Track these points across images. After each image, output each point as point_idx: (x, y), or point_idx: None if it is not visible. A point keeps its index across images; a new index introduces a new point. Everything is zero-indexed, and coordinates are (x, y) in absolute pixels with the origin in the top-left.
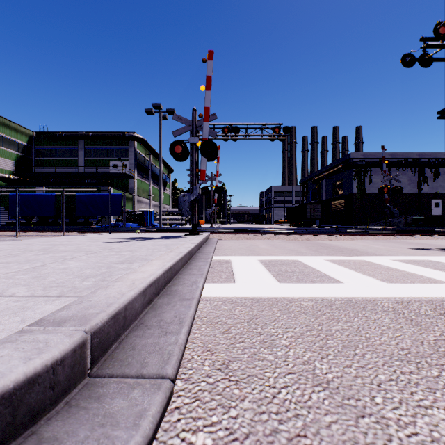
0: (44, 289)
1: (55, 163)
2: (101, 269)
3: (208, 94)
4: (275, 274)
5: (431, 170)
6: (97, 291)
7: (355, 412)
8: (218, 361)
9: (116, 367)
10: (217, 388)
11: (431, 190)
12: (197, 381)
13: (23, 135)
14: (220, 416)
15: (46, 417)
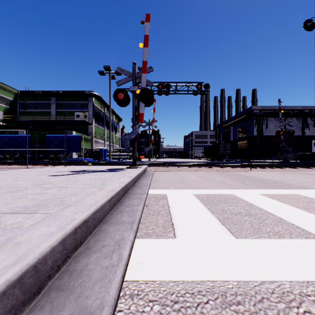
0: None
1: (34, 113)
2: None
3: (146, 50)
4: (222, 219)
5: (311, 119)
6: None
7: None
8: None
9: None
10: None
11: (311, 134)
12: None
13: (11, 93)
14: None
15: None
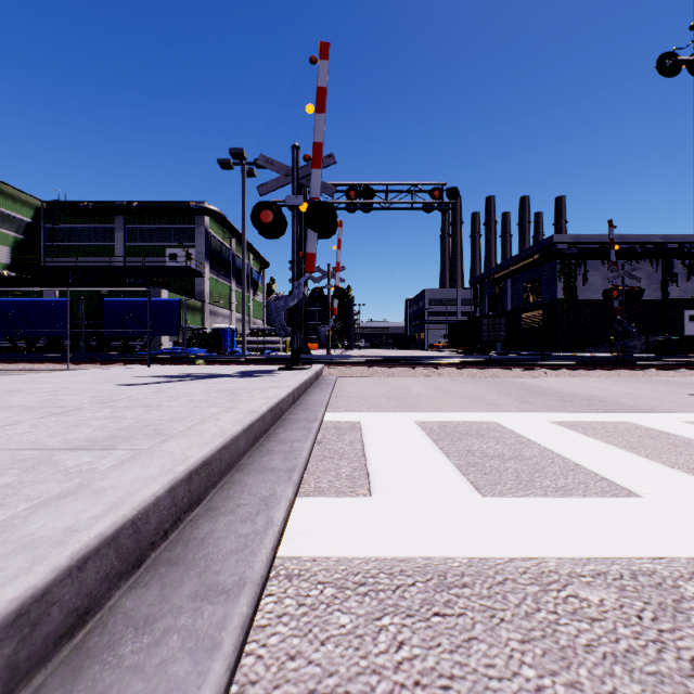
0: None
1: (78, 251)
2: (6, 473)
3: (321, 120)
4: (463, 466)
5: (683, 263)
6: None
7: None
8: None
9: None
10: None
11: (683, 295)
12: None
13: (26, 206)
14: None
15: None
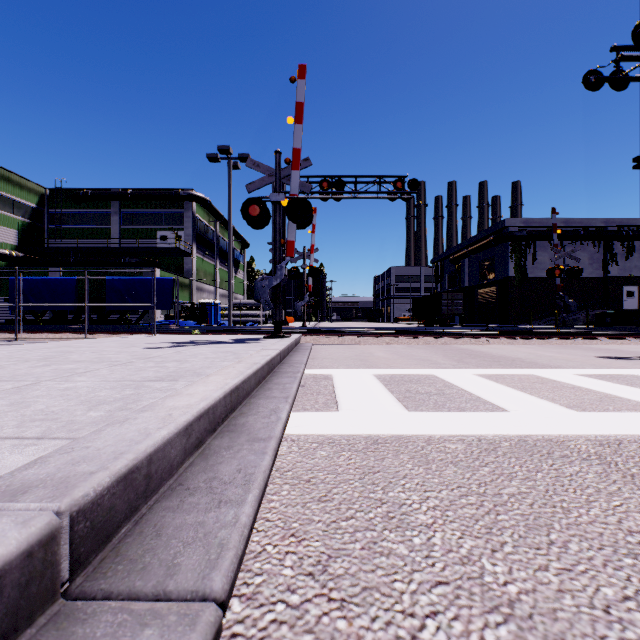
0: (19, 425)
1: (78, 233)
2: (126, 390)
3: (299, 130)
4: (401, 398)
5: (622, 244)
6: (105, 429)
7: None
8: (309, 557)
9: (120, 575)
10: (307, 617)
11: (622, 273)
12: (269, 601)
13: (32, 193)
14: None
15: None
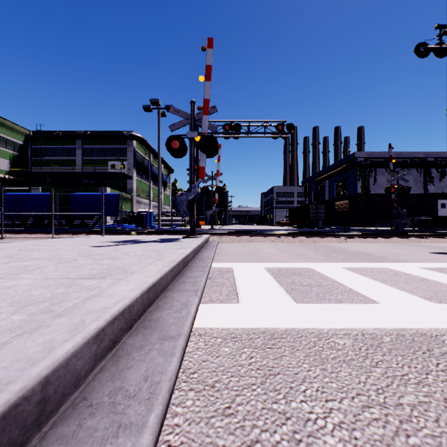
0: None
1: (53, 162)
2: (58, 288)
3: (208, 85)
4: (288, 289)
5: (437, 170)
6: (11, 342)
7: None
8: None
9: None
10: None
11: (437, 191)
12: None
13: (20, 134)
14: None
15: None
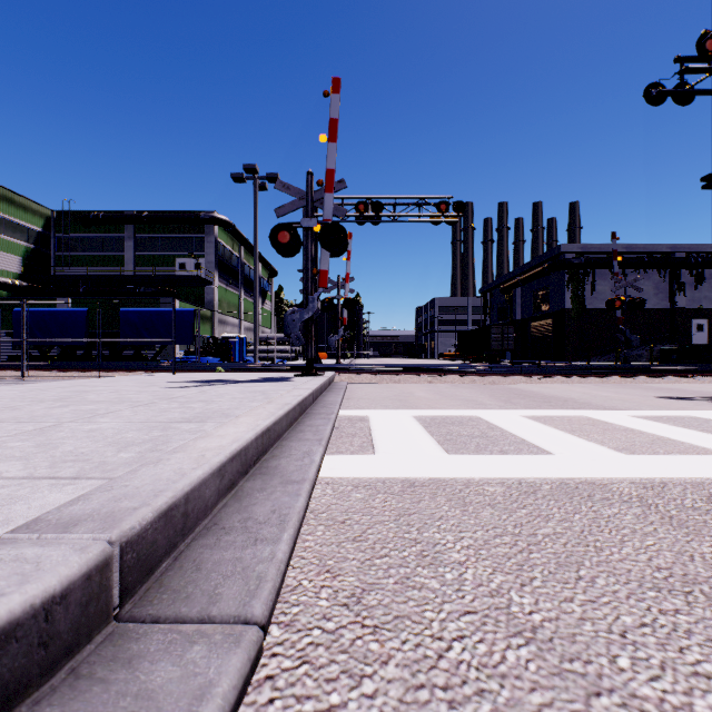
0: (51, 466)
1: (88, 260)
2: (153, 431)
3: (333, 149)
4: (441, 440)
5: (691, 272)
6: (140, 469)
7: (584, 686)
8: (344, 590)
9: (165, 603)
10: (342, 640)
11: (691, 305)
12: (306, 627)
13: (37, 215)
14: (345, 693)
15: (31, 699)
